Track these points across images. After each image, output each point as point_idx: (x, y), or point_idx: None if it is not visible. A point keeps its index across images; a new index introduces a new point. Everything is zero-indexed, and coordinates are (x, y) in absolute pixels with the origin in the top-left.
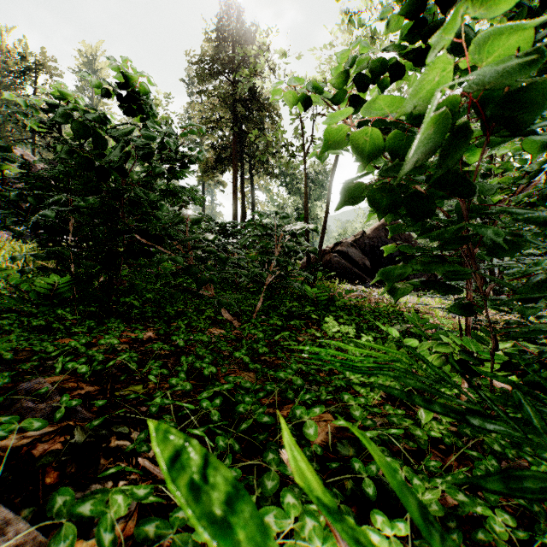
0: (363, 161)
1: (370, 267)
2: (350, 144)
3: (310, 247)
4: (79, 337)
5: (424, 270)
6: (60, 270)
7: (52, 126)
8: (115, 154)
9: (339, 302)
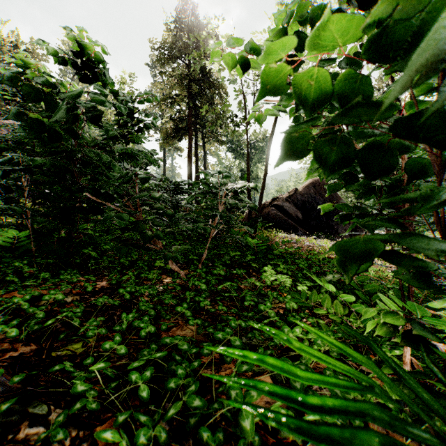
0: (307, 110)
1: (302, 219)
2: (293, 88)
3: (250, 203)
4: (26, 291)
5: (386, 241)
6: (16, 226)
7: (16, 94)
8: (62, 115)
9: (276, 251)
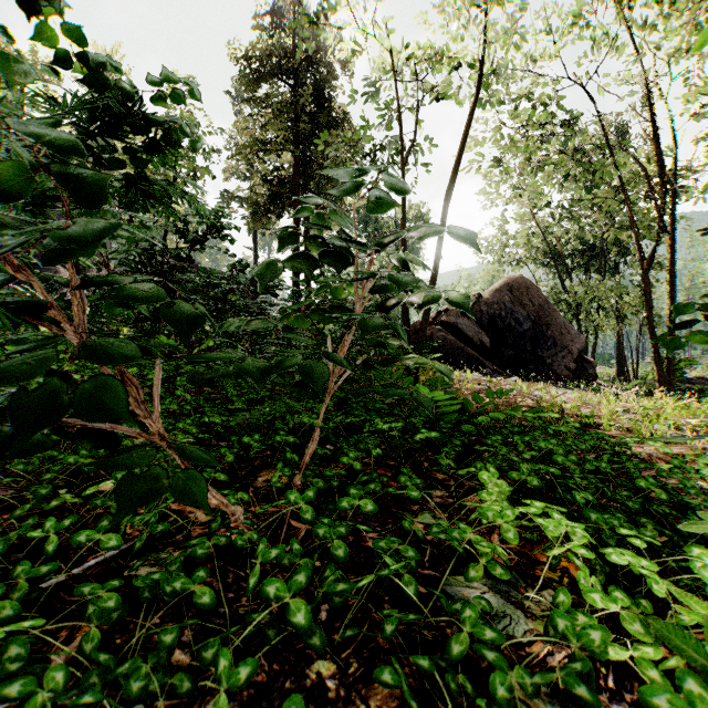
0: None
1: (489, 346)
2: None
3: (451, 291)
4: None
5: None
6: None
7: None
8: None
9: (484, 418)
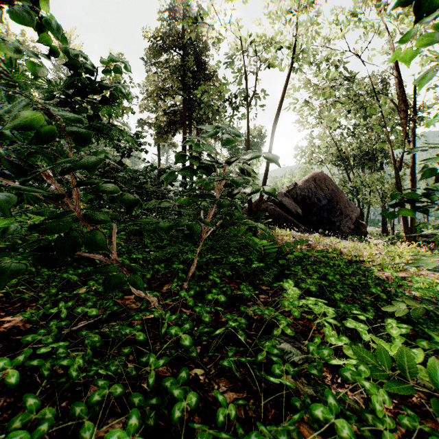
0: None
1: (302, 215)
2: None
3: (266, 186)
4: None
5: None
6: None
7: None
8: None
9: (291, 256)
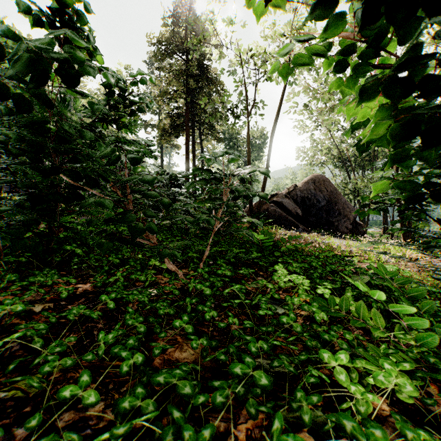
0: None
1: (301, 215)
2: None
3: (260, 192)
4: None
5: None
6: None
7: None
8: (24, 69)
9: (284, 248)
